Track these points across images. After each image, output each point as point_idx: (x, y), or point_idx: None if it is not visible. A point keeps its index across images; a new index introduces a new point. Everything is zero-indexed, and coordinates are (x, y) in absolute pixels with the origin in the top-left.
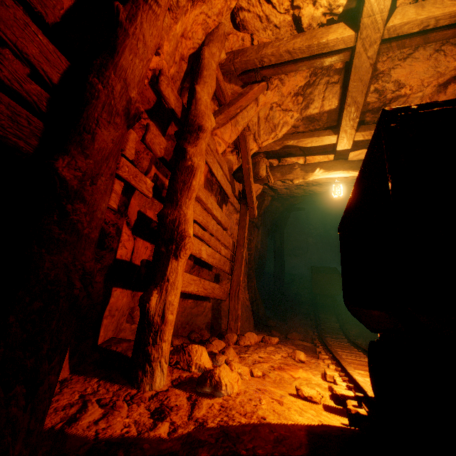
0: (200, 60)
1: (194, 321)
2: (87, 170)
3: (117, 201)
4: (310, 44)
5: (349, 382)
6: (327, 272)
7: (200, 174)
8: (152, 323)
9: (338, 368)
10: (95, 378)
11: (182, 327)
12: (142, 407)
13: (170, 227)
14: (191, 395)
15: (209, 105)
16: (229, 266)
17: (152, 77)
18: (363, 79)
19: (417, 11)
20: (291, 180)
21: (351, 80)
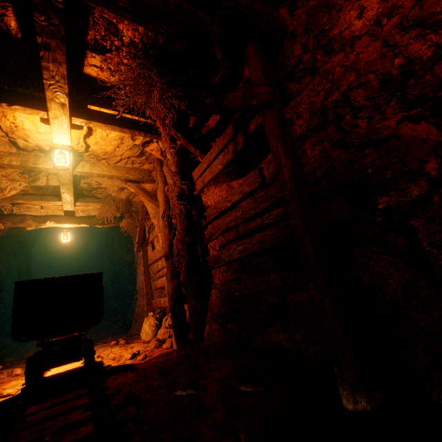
0: None
1: None
2: None
3: None
4: (24, 165)
5: None
6: None
7: None
8: None
9: None
10: None
11: None
12: None
13: None
14: None
15: None
16: None
17: None
18: (69, 185)
19: (91, 168)
20: (24, 227)
21: (61, 184)
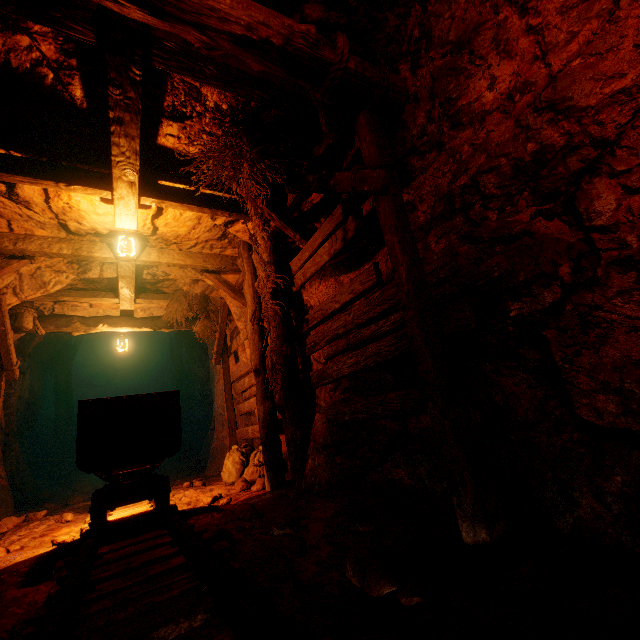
0: None
1: None
2: None
3: None
4: (76, 254)
5: None
6: None
7: None
8: None
9: None
10: None
11: None
12: None
13: None
14: None
15: None
16: None
17: None
18: (130, 278)
19: (159, 256)
20: (70, 332)
21: (120, 277)
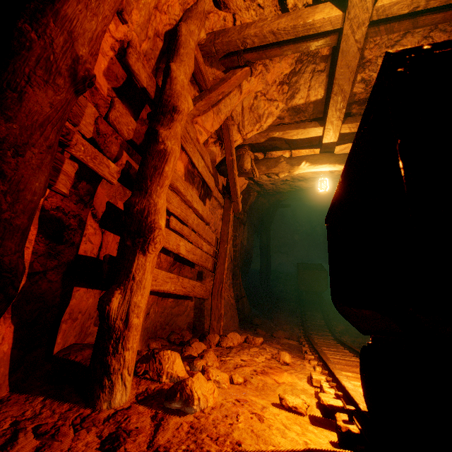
0: (177, 37)
1: (175, 322)
2: (7, 136)
3: (68, 185)
4: (295, 24)
5: (337, 388)
6: (313, 269)
7: (174, 160)
8: (113, 328)
9: (324, 371)
10: (41, 397)
11: (162, 328)
12: (93, 433)
13: (138, 218)
14: (157, 412)
15: (186, 85)
16: (211, 262)
17: (119, 49)
18: (350, 65)
19: None
20: (276, 174)
21: (338, 66)
